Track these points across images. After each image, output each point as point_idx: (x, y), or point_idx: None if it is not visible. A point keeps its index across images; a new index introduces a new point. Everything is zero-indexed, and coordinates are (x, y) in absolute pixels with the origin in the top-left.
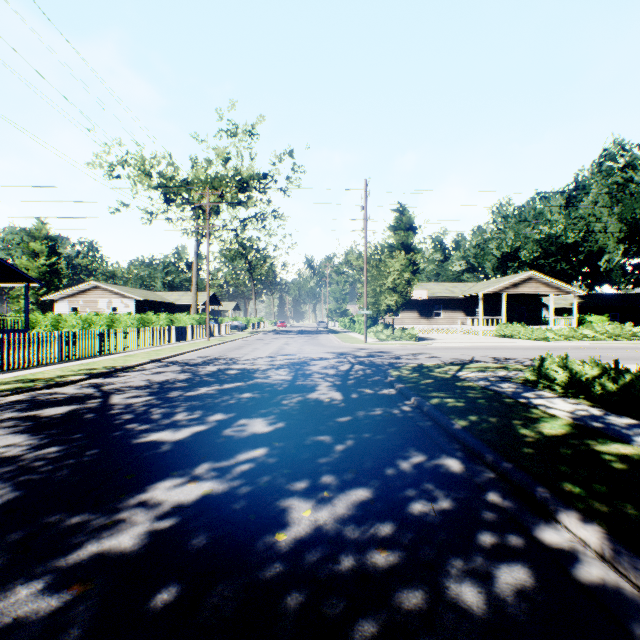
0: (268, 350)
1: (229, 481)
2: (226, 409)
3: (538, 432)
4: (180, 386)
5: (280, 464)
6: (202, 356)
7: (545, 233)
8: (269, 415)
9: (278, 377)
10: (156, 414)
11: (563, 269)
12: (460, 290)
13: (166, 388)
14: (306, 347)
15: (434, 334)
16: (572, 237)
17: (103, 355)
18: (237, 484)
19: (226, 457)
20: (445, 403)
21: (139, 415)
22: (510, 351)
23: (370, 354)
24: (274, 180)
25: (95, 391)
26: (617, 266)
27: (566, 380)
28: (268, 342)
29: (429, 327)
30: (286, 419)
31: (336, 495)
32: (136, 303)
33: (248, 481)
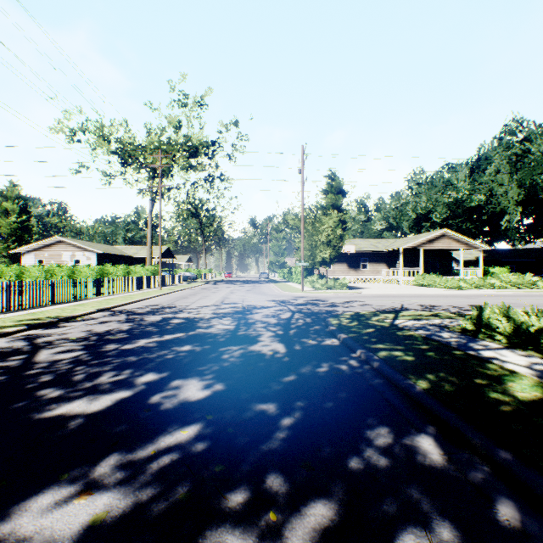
0: (214, 298)
1: (137, 491)
2: (160, 366)
3: (512, 396)
4: (119, 338)
5: (211, 454)
6: (151, 305)
7: (453, 197)
8: (206, 374)
9: (221, 326)
10: (79, 374)
11: (468, 228)
12: (383, 245)
13: (103, 340)
14: (249, 295)
15: (361, 283)
16: (476, 201)
17: (54, 304)
18: (147, 497)
19: (143, 442)
20: (394, 357)
21: (59, 376)
22: (433, 299)
23: (308, 302)
24: (221, 147)
25: (25, 345)
26: (513, 226)
27: (510, 330)
28: (215, 291)
29: (357, 277)
30: (225, 379)
31: (287, 518)
32: (97, 256)
33: (164, 490)
